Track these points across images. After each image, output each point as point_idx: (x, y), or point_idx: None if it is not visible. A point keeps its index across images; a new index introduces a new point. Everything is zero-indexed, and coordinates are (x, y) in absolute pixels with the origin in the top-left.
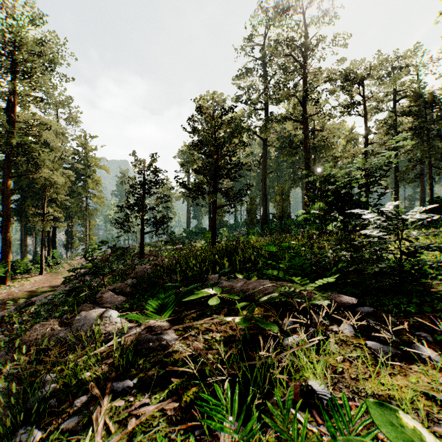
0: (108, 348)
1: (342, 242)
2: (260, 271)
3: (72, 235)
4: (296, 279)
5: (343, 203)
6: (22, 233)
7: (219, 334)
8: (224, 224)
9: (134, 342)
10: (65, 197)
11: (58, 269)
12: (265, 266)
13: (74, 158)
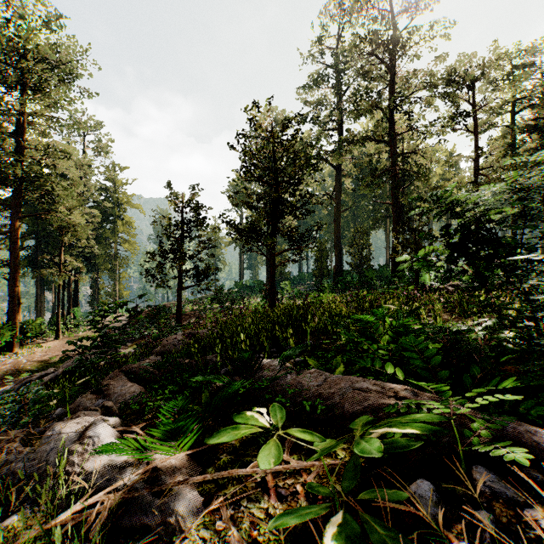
0: (71, 517)
1: (486, 310)
2: (346, 355)
3: (99, 289)
4: (425, 384)
5: (482, 245)
6: (37, 287)
7: (282, 507)
8: (286, 276)
9: (105, 528)
10: (89, 242)
11: (78, 333)
12: (353, 346)
13: (100, 195)
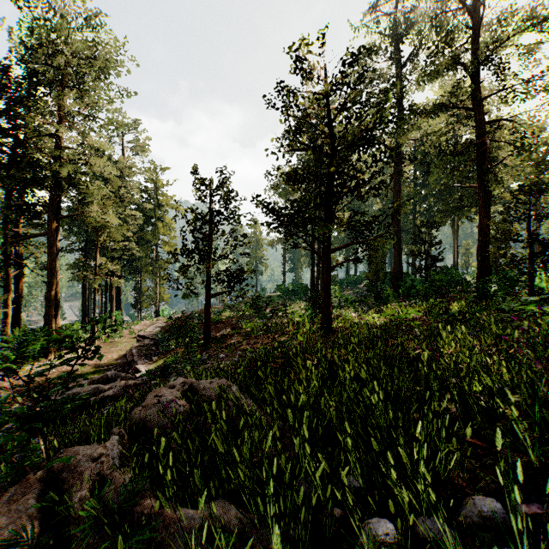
0: None
1: None
2: None
3: (142, 292)
4: None
5: None
6: (83, 290)
7: None
8: (333, 280)
9: None
10: (130, 245)
11: (115, 338)
12: None
13: (142, 197)
